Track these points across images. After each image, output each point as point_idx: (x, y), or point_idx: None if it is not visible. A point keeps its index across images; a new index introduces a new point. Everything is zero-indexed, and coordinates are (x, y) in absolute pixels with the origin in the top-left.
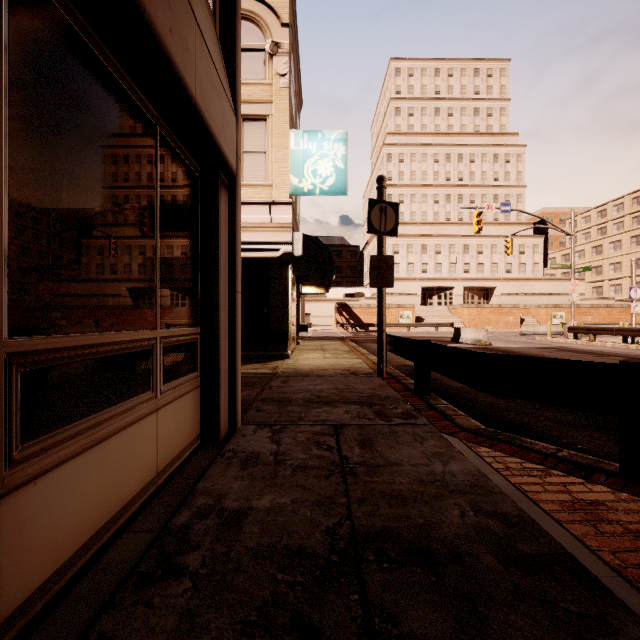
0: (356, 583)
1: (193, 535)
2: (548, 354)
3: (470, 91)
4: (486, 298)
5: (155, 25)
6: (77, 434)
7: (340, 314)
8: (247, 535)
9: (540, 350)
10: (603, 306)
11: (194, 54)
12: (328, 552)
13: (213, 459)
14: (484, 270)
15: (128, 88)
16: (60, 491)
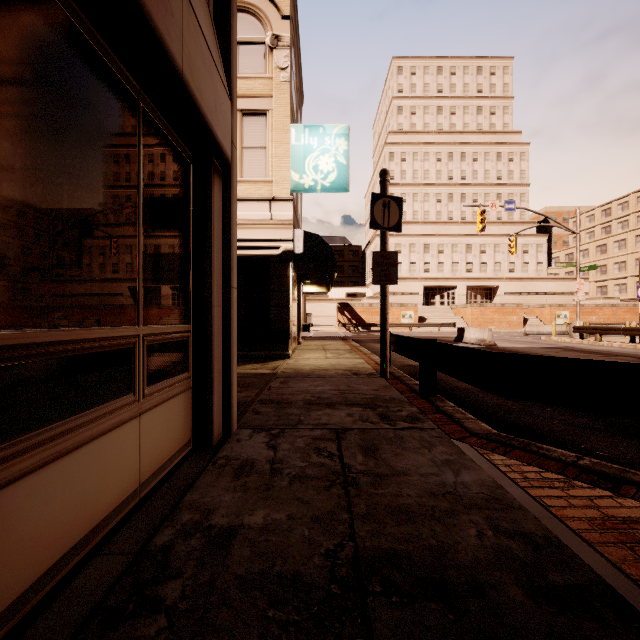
0: (360, 623)
1: (174, 559)
2: (554, 354)
3: (473, 89)
4: (489, 298)
5: None
6: (36, 445)
7: (342, 314)
8: (236, 559)
9: (546, 350)
10: (608, 306)
11: (180, 22)
12: (328, 581)
13: (204, 467)
14: (487, 269)
15: (103, 54)
16: (12, 513)
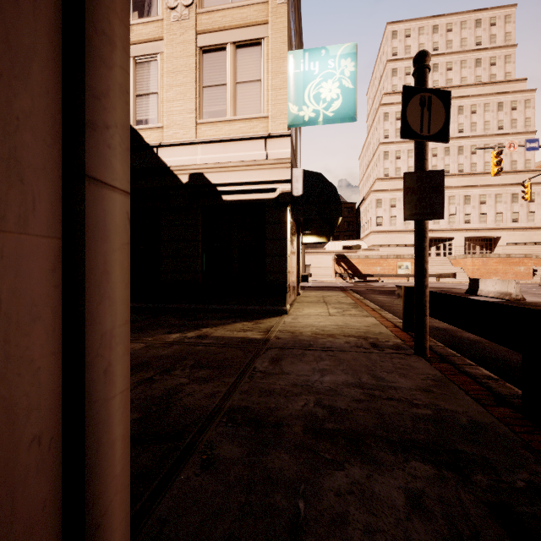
0: None
1: None
2: None
3: (471, 43)
4: (489, 248)
5: None
6: None
7: (338, 265)
8: None
9: None
10: None
11: None
12: None
13: None
14: (487, 220)
15: None
16: None
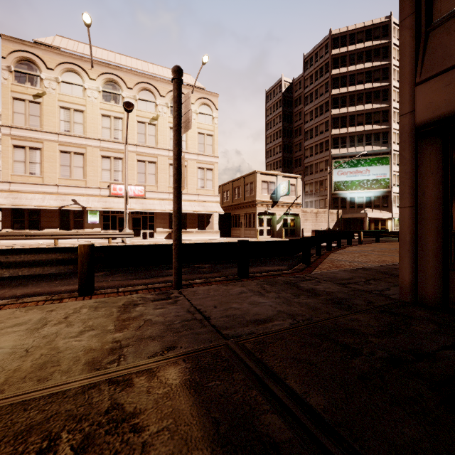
0: None
1: None
2: None
3: None
4: None
5: None
6: None
7: None
8: None
9: None
10: None
11: None
12: None
13: None
14: None
15: None
16: None
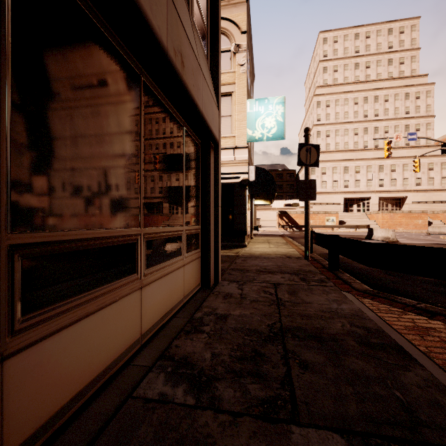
0: (281, 343)
1: (205, 321)
2: None
3: (384, 47)
4: (398, 206)
5: (188, 87)
6: (159, 269)
7: (281, 218)
8: (229, 323)
9: (439, 246)
10: None
11: (201, 89)
12: (268, 332)
13: (208, 294)
14: (396, 184)
15: (174, 114)
16: (155, 291)
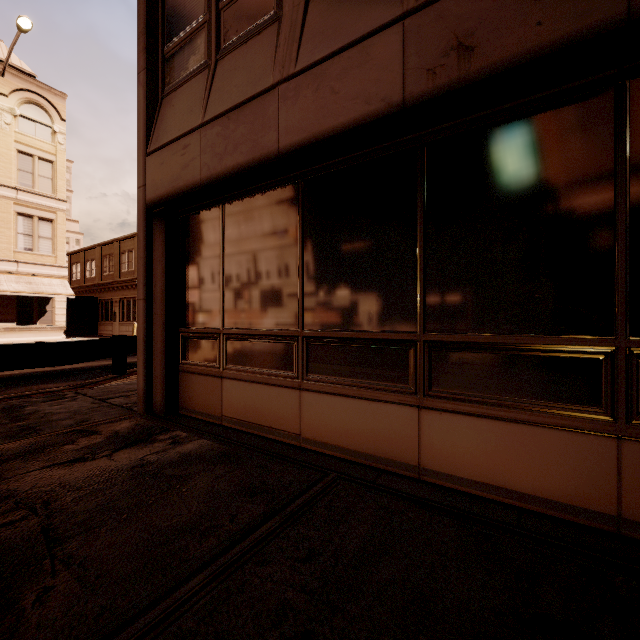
0: None
1: None
2: None
3: None
4: None
5: None
6: None
7: None
8: None
9: None
10: None
11: None
12: None
13: None
14: None
15: None
16: None
